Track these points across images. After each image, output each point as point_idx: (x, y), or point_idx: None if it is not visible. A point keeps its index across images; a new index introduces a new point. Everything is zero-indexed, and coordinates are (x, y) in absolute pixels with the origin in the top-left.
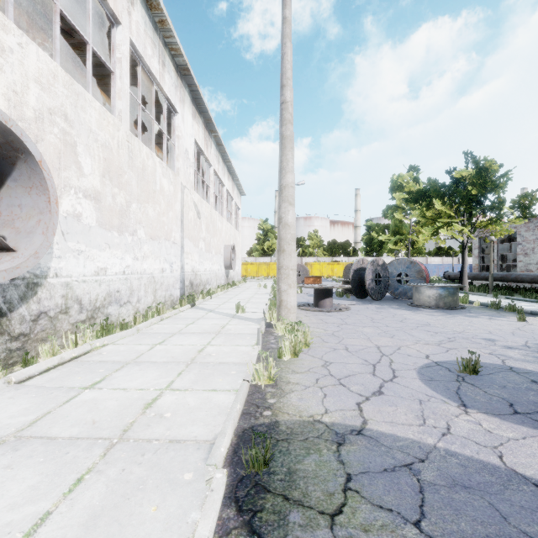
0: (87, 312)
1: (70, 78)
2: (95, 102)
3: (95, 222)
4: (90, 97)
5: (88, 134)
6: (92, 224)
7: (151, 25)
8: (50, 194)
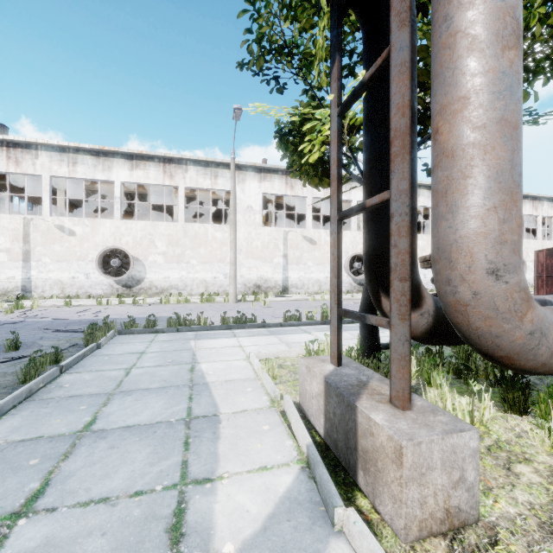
0: (530, 286)
1: (527, 240)
2: (532, 241)
3: (532, 266)
4: (531, 240)
5: (530, 248)
6: (531, 267)
7: (550, 202)
8: (526, 265)
